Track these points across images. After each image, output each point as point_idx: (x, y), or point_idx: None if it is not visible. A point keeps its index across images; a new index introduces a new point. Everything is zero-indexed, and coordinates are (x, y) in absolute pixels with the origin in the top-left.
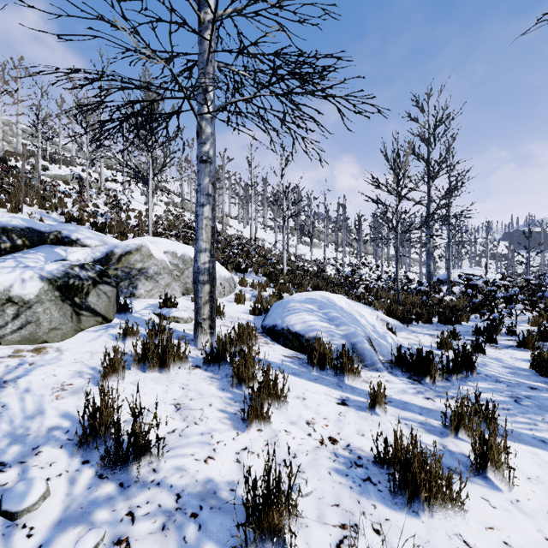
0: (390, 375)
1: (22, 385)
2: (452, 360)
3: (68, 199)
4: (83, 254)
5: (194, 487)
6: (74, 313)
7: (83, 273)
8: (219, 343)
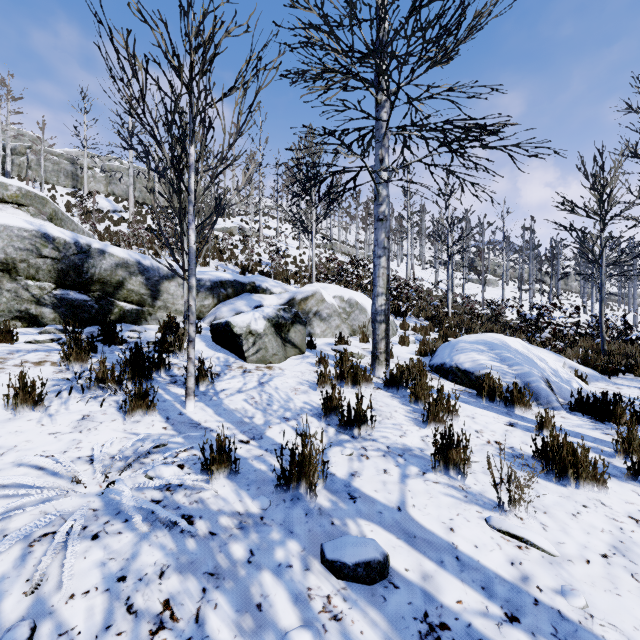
0: (568, 414)
1: (273, 385)
2: None
3: (236, 250)
4: (272, 300)
5: (397, 446)
6: (283, 345)
7: (285, 315)
8: (397, 371)
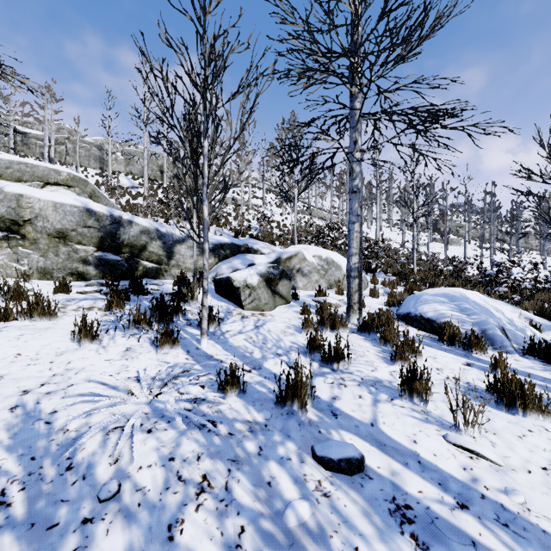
0: (521, 357)
1: (266, 328)
2: None
3: (229, 217)
4: (262, 259)
5: (369, 378)
6: (272, 296)
7: (274, 271)
8: (368, 318)
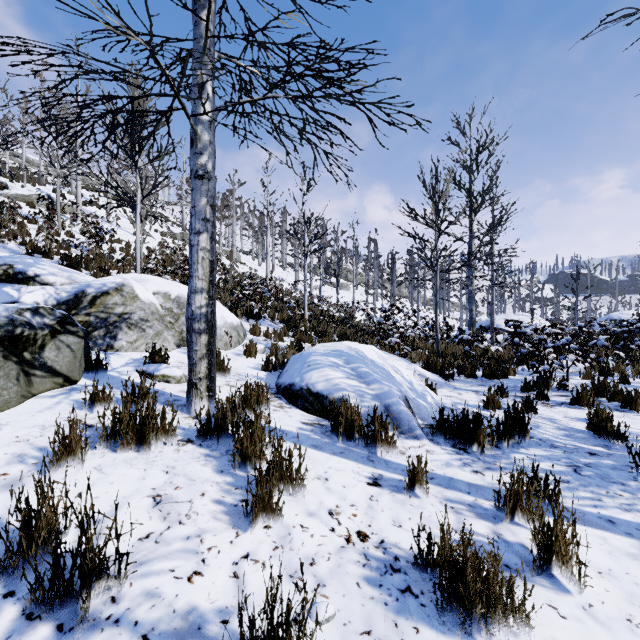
0: (431, 443)
1: None
2: (502, 424)
3: (32, 225)
4: (43, 295)
5: (170, 622)
6: (23, 373)
7: (37, 320)
8: (218, 410)
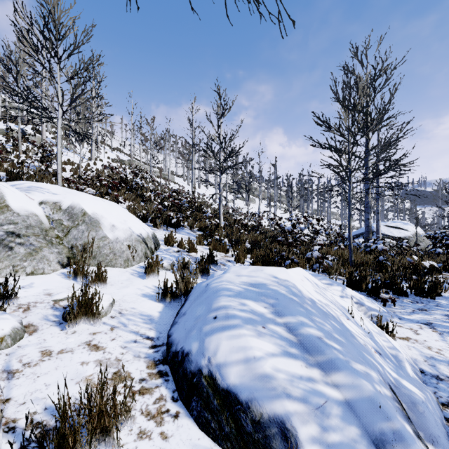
0: None
1: None
2: None
3: None
4: None
5: None
6: None
7: None
8: None
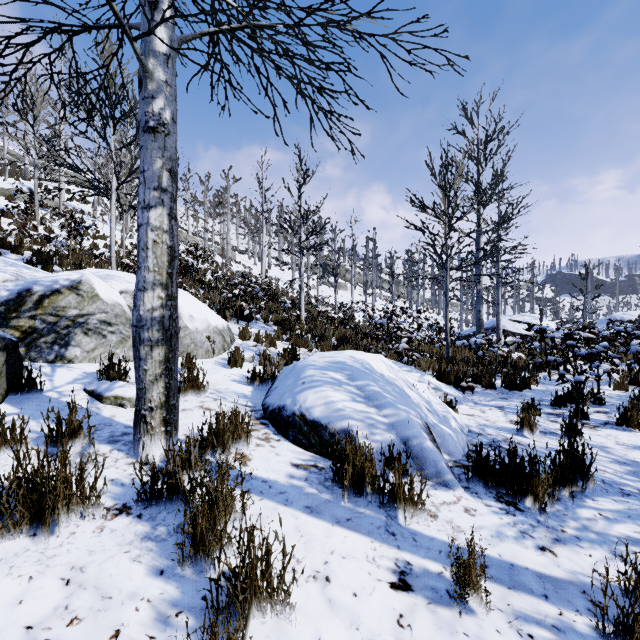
0: (469, 495)
1: None
2: (561, 466)
3: (7, 219)
4: None
5: None
6: None
7: None
8: (168, 462)
